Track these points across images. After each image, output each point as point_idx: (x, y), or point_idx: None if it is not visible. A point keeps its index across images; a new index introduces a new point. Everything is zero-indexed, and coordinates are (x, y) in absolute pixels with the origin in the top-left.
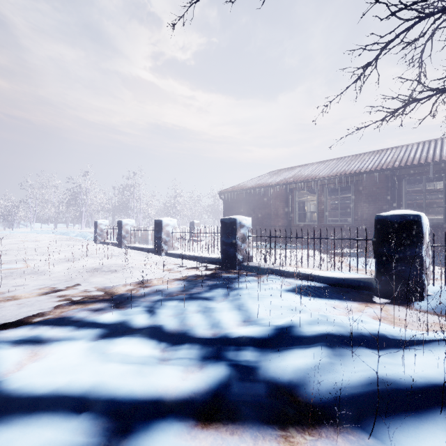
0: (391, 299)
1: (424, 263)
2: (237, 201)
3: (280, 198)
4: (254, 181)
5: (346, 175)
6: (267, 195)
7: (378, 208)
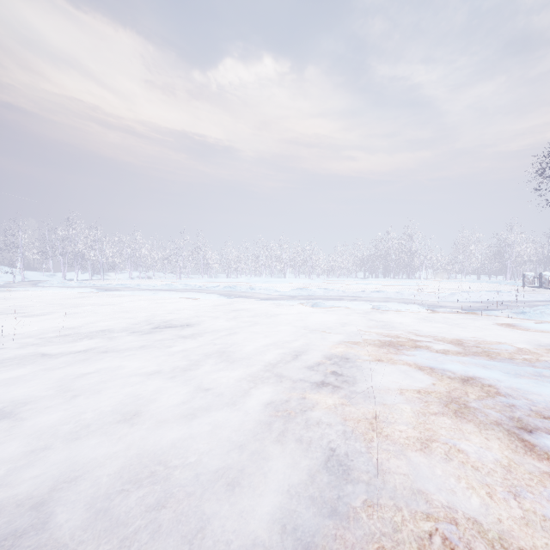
0: None
1: None
2: None
3: None
4: None
5: None
6: None
7: None
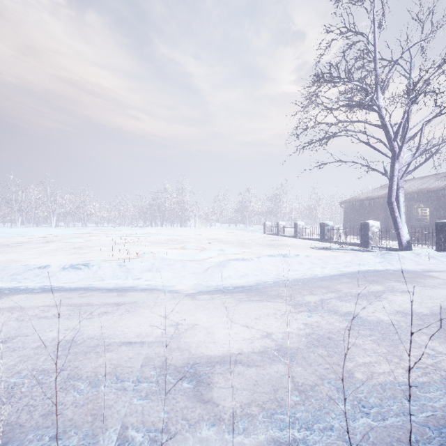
0: (362, 247)
1: (369, 236)
2: (352, 209)
3: (380, 207)
4: (366, 194)
5: (422, 192)
6: (373, 204)
7: (442, 214)
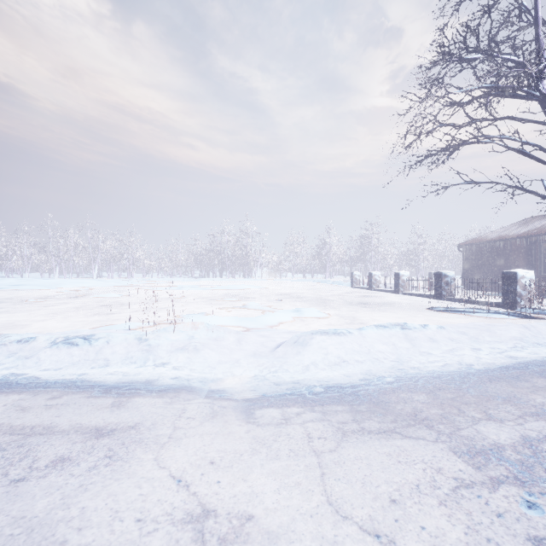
0: (506, 309)
1: (517, 292)
2: (477, 253)
3: (520, 250)
4: (497, 233)
5: None
6: (509, 247)
7: None
